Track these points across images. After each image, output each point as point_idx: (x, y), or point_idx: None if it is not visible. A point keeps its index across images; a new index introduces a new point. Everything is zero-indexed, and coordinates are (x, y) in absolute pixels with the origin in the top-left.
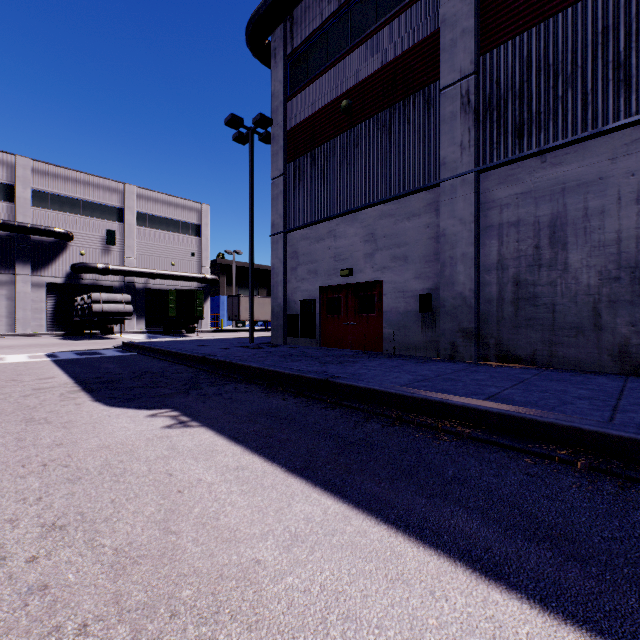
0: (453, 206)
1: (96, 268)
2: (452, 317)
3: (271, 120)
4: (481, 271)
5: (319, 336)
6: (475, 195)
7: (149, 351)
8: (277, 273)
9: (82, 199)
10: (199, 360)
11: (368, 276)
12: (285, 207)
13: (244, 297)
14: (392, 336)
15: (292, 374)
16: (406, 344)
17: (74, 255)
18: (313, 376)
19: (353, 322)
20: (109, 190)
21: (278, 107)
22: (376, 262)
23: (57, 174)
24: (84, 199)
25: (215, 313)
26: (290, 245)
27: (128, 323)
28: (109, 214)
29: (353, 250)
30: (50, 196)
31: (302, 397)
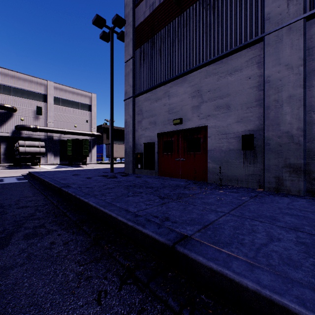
0: (278, 54)
1: (29, 127)
2: (277, 154)
3: (124, 20)
4: (308, 111)
5: (157, 168)
6: (304, 40)
7: (36, 179)
8: (128, 125)
9: (22, 88)
10: (57, 190)
11: (195, 123)
12: (134, 80)
13: (115, 144)
14: (215, 169)
15: (126, 223)
16: (228, 176)
17: (17, 120)
18: (152, 234)
19: (182, 158)
20: (38, 84)
21: (129, 12)
22: (202, 112)
23: (6, 74)
24: (23, 88)
25: (101, 153)
26: (137, 105)
27: (49, 159)
28: (38, 97)
29: (183, 104)
30: (2, 86)
31: (133, 284)
